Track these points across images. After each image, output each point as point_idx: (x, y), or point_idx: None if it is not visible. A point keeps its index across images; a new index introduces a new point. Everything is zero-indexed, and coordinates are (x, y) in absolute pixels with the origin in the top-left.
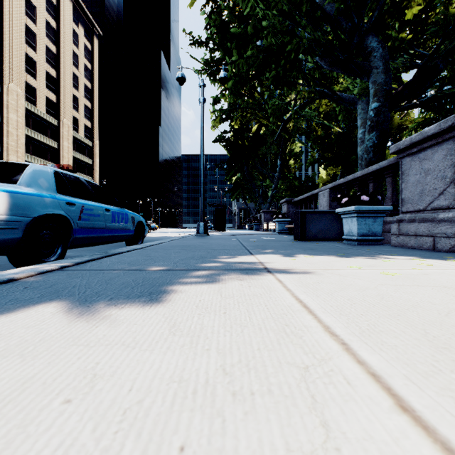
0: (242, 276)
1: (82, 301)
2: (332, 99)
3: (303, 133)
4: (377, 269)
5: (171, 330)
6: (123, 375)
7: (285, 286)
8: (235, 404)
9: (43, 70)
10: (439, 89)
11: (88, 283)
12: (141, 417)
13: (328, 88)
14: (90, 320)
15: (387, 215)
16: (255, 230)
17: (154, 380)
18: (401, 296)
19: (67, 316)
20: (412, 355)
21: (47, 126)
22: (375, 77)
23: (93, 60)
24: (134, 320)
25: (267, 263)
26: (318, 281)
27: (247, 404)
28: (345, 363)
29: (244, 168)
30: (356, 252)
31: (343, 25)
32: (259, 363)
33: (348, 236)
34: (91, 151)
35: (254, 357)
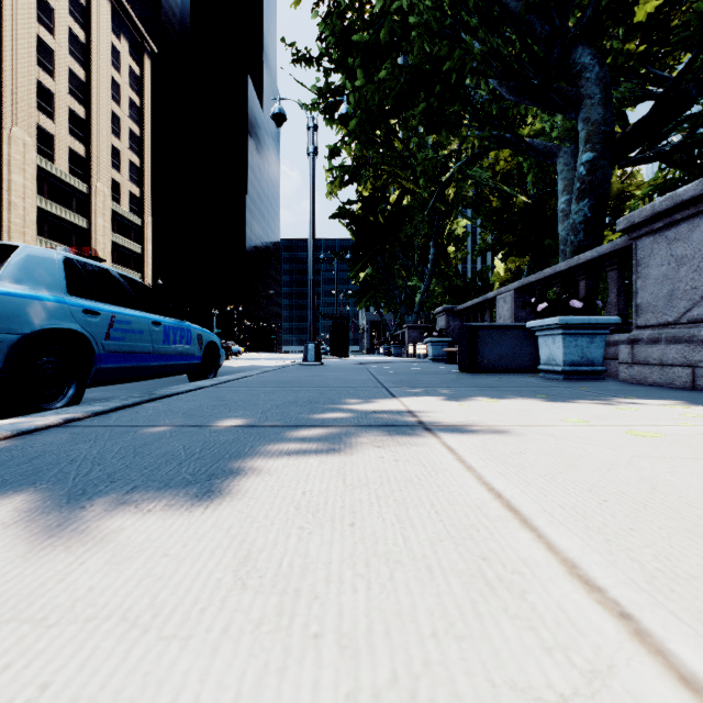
0: (381, 438)
1: (76, 495)
2: (517, 148)
3: (469, 204)
4: (616, 425)
5: (239, 574)
6: None
7: (462, 461)
8: None
9: (64, 107)
10: (689, 131)
11: (101, 453)
12: None
13: (510, 131)
14: (74, 543)
15: (609, 331)
16: (395, 356)
17: None
18: (687, 483)
19: (30, 534)
20: None
21: (72, 193)
22: (587, 111)
23: (143, 92)
24: (166, 543)
25: (422, 413)
26: (519, 450)
27: None
28: (653, 687)
29: (377, 260)
30: (567, 393)
31: (537, 29)
32: (443, 687)
33: (547, 365)
34: (140, 233)
35: (426, 662)
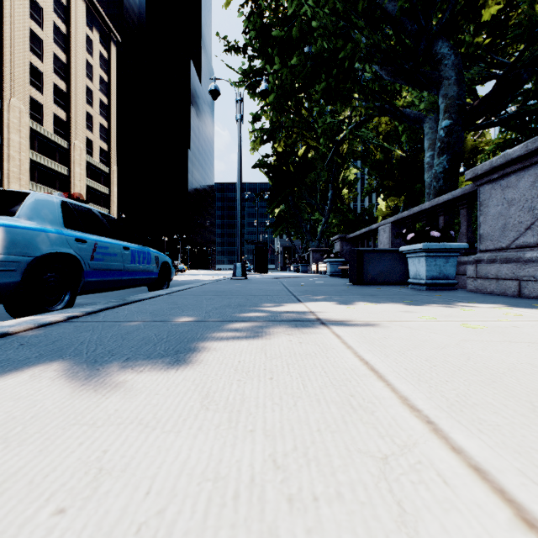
0: (291, 329)
1: (91, 363)
2: (394, 116)
3: (358, 157)
4: (456, 321)
5: (203, 403)
6: (138, 470)
7: (345, 343)
8: (293, 515)
9: (50, 83)
10: (522, 104)
11: (100, 338)
12: (161, 537)
13: (389, 103)
14: (99, 388)
15: (461, 254)
16: (302, 272)
17: (181, 478)
18: (491, 356)
19: (70, 383)
20: (523, 440)
21: (56, 148)
22: (445, 89)
23: (110, 71)
24: (156, 388)
25: (320, 312)
26: (384, 336)
27: (310, 516)
28: (435, 451)
29: (288, 199)
30: (426, 299)
31: (408, 27)
32: (321, 451)
33: (414, 279)
34: (107, 179)
35: (313, 442)
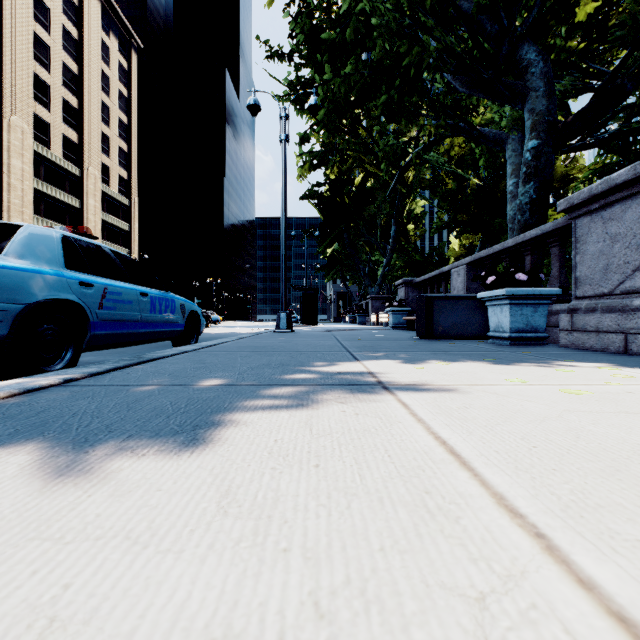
0: (344, 395)
1: (79, 443)
2: (470, 136)
3: (427, 186)
4: (553, 384)
5: (221, 504)
6: (109, 621)
7: (414, 414)
8: None
9: (59, 98)
10: (625, 120)
11: (99, 408)
12: None
13: (464, 120)
14: (82, 481)
15: (552, 301)
16: (359, 324)
17: (171, 636)
18: (607, 433)
19: (43, 473)
20: None
21: (66, 176)
22: (532, 103)
23: (130, 84)
24: (159, 481)
25: (381, 374)
26: (465, 405)
27: None
28: (555, 587)
29: (343, 236)
30: (512, 357)
31: (487, 28)
32: (386, 587)
33: (495, 332)
34: (127, 213)
35: (374, 569)
